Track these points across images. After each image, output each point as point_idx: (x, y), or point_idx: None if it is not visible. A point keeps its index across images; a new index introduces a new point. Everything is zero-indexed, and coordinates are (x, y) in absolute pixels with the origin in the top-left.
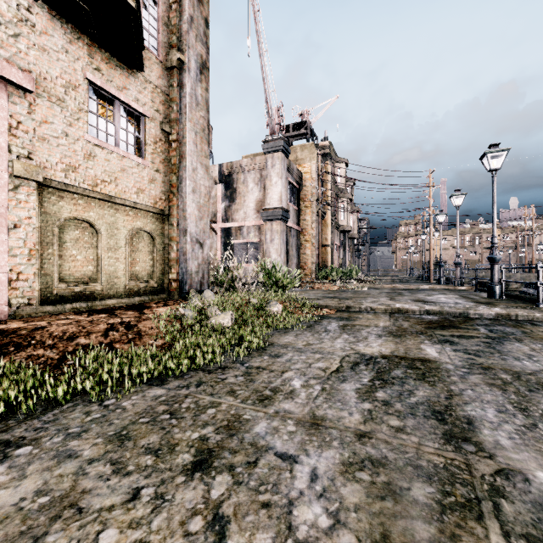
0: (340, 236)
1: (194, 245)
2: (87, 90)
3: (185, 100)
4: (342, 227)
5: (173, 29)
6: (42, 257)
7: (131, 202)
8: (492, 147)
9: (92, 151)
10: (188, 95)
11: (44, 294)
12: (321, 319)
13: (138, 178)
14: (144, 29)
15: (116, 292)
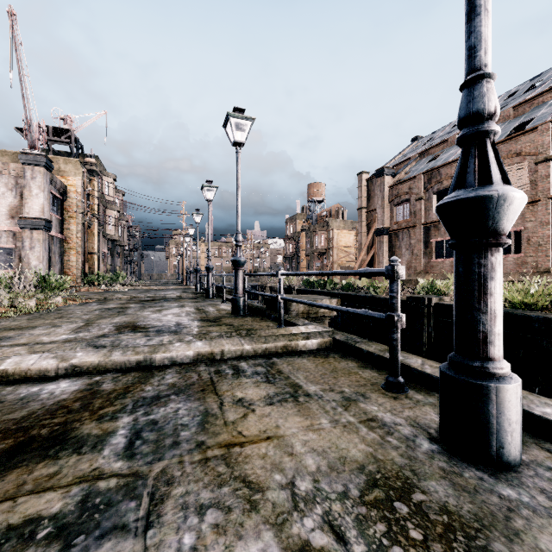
0: (109, 243)
1: None
2: None
3: None
4: (110, 236)
5: None
6: None
7: None
8: (197, 210)
9: None
10: None
11: None
12: (87, 303)
13: None
14: None
15: None
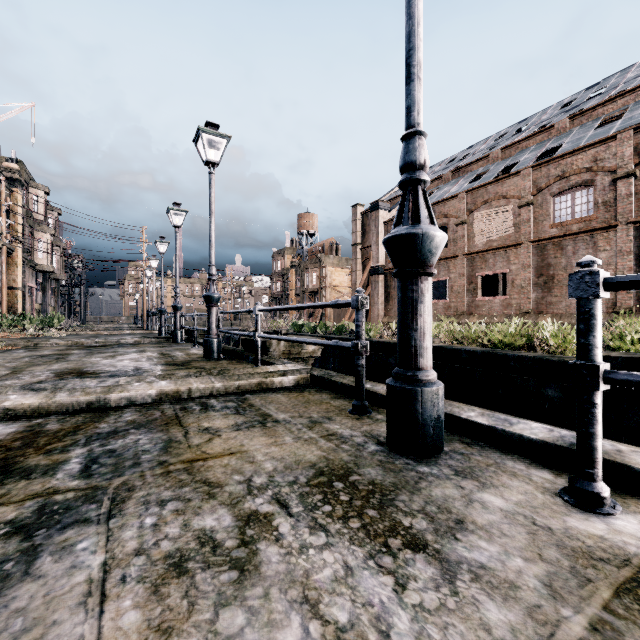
0: (38, 276)
1: None
2: None
3: None
4: (40, 267)
5: None
6: None
7: None
8: (161, 238)
9: None
10: None
11: None
12: (10, 350)
13: None
14: None
15: None
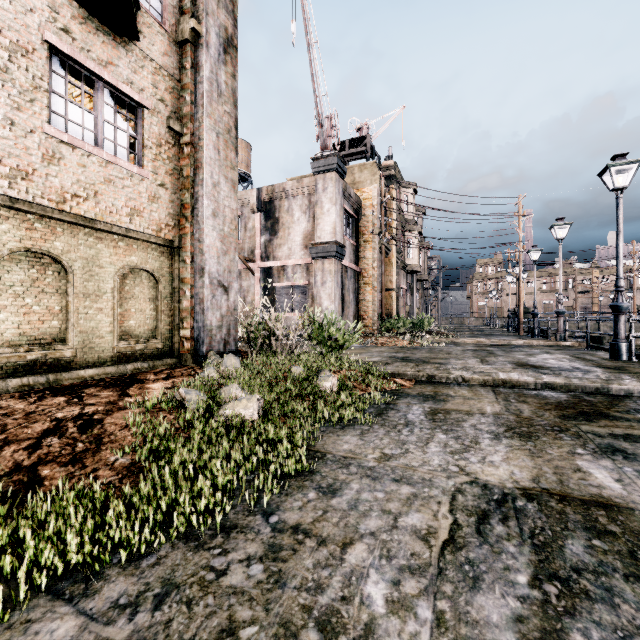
0: (407, 278)
1: (215, 290)
2: (48, 59)
3: (202, 87)
4: (409, 267)
5: None
6: None
7: (122, 228)
8: (617, 158)
9: (57, 150)
10: (207, 80)
11: None
12: (395, 398)
13: (132, 194)
14: None
15: (98, 357)
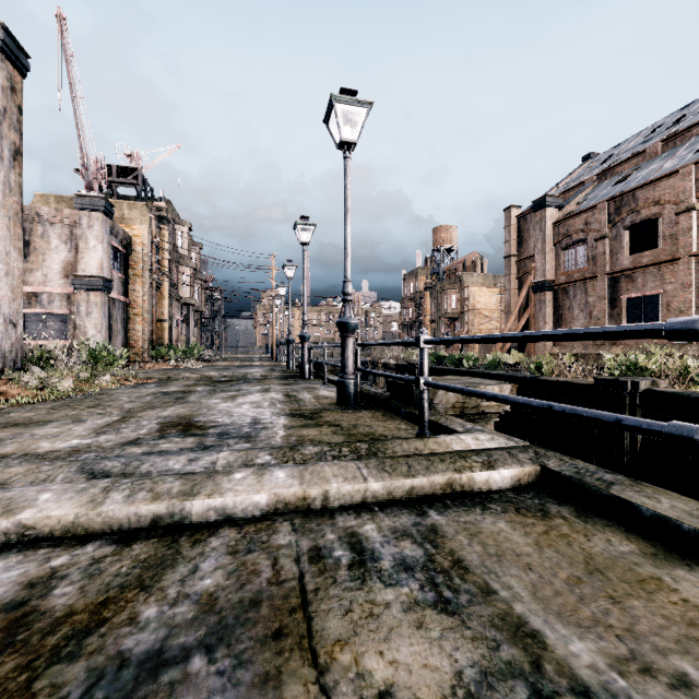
0: (183, 309)
1: (8, 326)
2: None
3: None
4: (184, 300)
5: None
6: None
7: None
8: (288, 261)
9: None
10: (2, 183)
11: None
12: (144, 384)
13: None
14: None
15: None
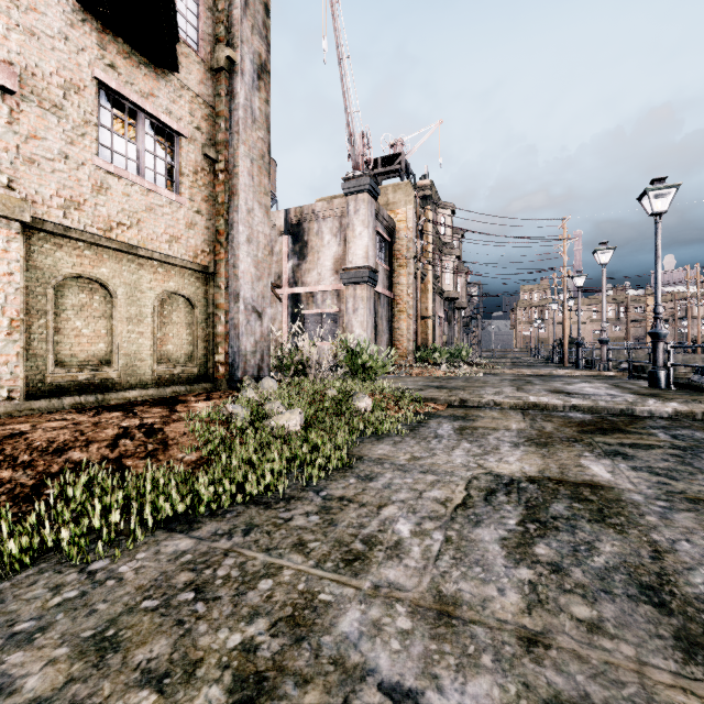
0: (444, 305)
1: (250, 315)
2: (97, 94)
3: (237, 114)
4: (447, 294)
5: (220, 16)
6: (30, 331)
7: (162, 254)
8: (655, 182)
9: (105, 181)
10: (241, 107)
11: (33, 384)
12: (426, 418)
13: (171, 221)
14: (180, 14)
15: (140, 380)
